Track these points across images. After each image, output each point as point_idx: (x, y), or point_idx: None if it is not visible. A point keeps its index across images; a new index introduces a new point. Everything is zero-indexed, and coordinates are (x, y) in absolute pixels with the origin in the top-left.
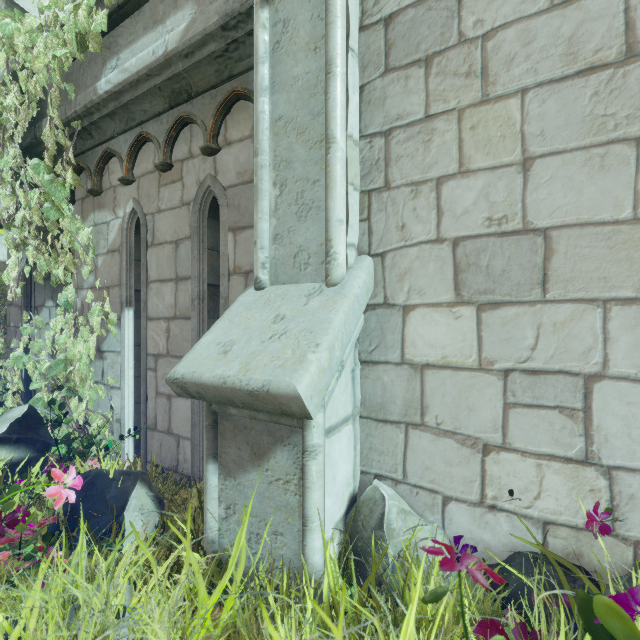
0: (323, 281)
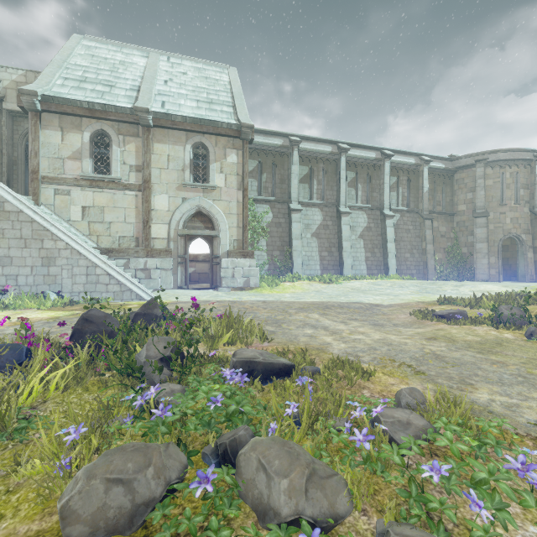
0: None
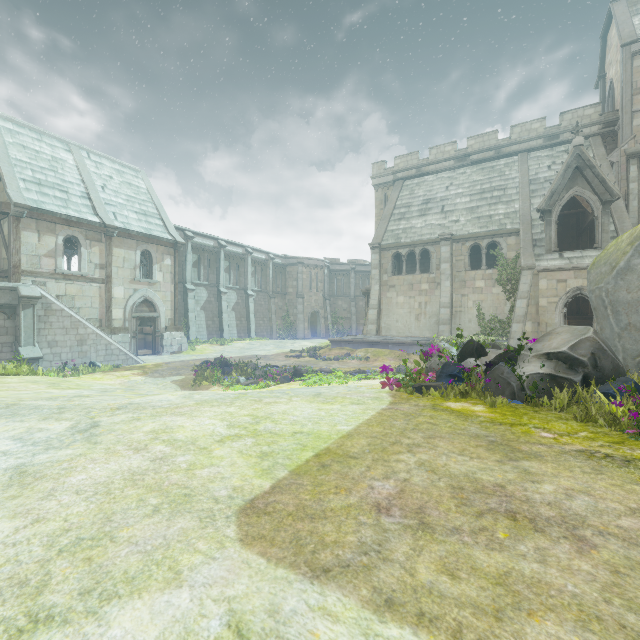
0: (33, 346)
